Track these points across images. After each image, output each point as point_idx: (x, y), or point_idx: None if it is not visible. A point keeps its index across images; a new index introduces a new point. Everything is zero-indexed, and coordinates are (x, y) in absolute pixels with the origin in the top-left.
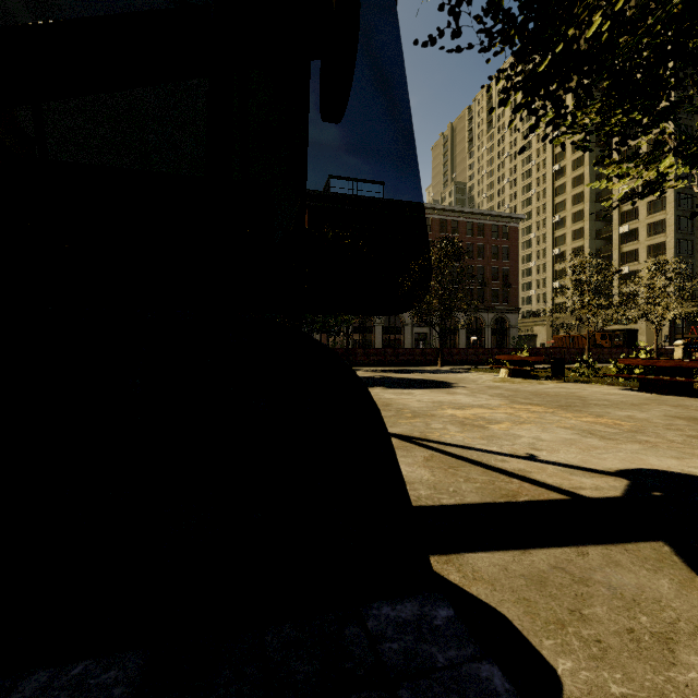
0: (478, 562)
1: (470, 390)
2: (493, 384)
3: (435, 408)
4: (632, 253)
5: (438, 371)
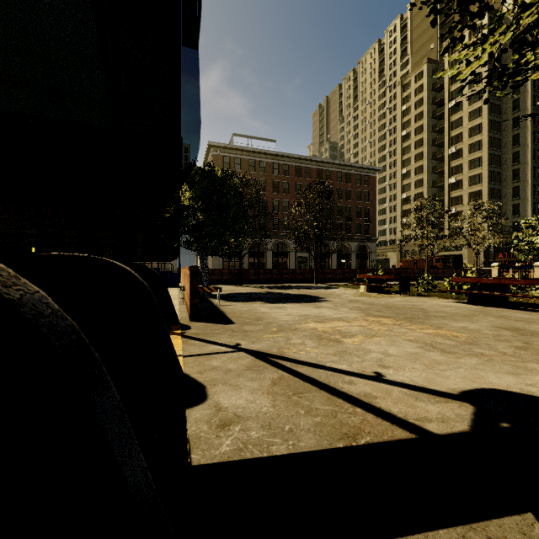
0: None
1: (334, 304)
2: (354, 298)
3: (300, 321)
4: (458, 198)
5: (313, 287)
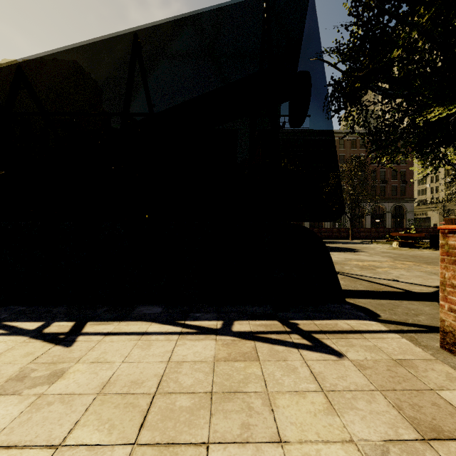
0: (360, 300)
1: (369, 253)
2: (386, 250)
3: (346, 261)
4: None
5: (349, 242)
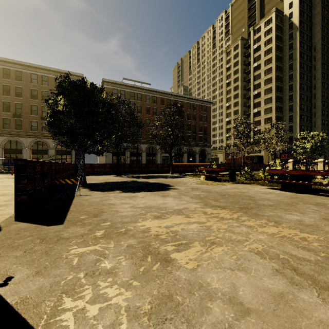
0: None
1: (179, 192)
2: (195, 186)
3: (138, 217)
4: (258, 121)
5: (168, 176)
